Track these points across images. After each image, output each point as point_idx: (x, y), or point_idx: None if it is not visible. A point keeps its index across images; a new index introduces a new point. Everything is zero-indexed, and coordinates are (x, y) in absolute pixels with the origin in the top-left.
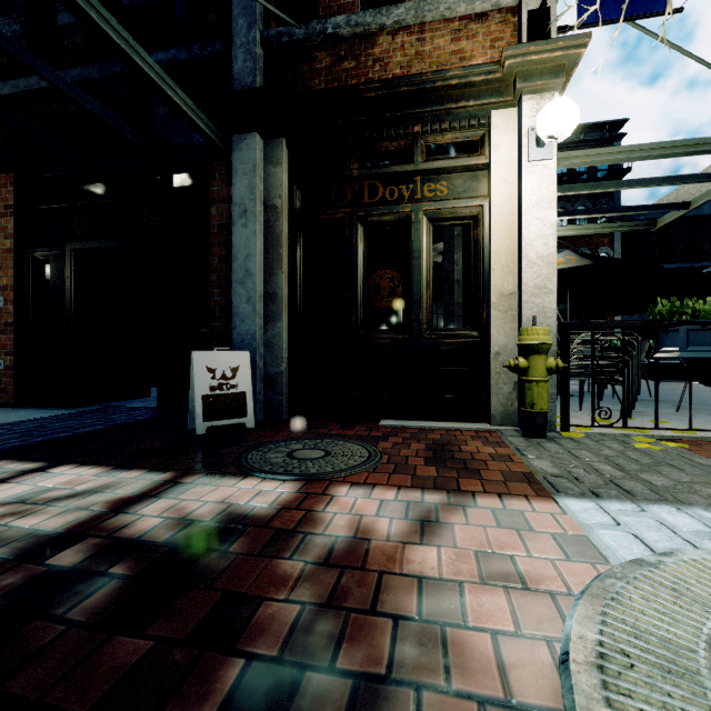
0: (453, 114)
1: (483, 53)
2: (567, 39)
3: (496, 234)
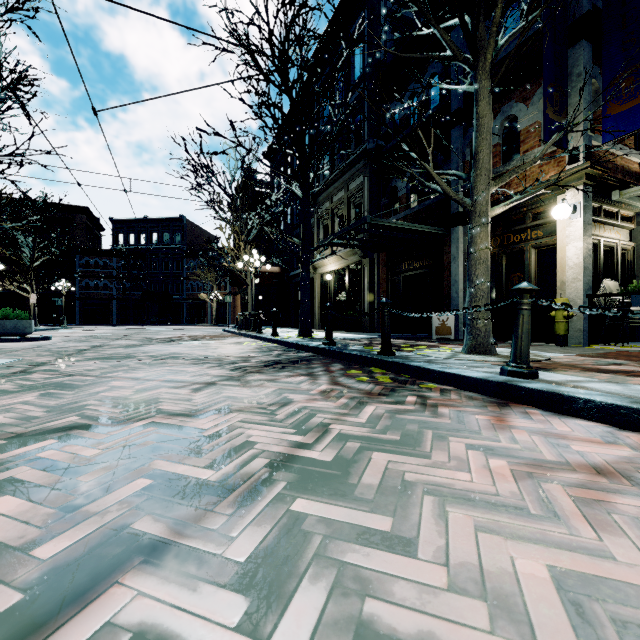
0: (539, 201)
1: (553, 170)
2: (577, 167)
3: (559, 254)
